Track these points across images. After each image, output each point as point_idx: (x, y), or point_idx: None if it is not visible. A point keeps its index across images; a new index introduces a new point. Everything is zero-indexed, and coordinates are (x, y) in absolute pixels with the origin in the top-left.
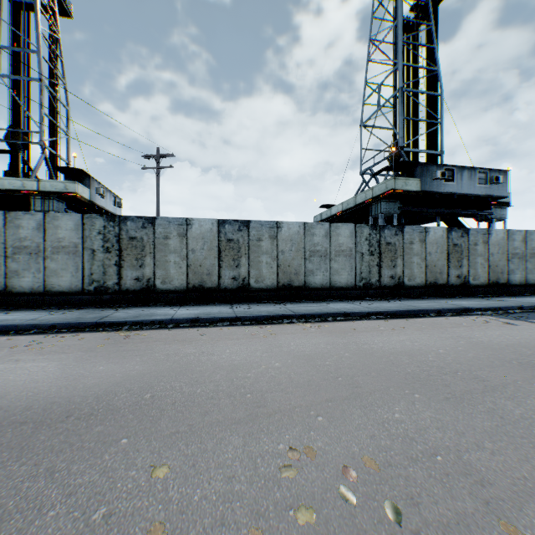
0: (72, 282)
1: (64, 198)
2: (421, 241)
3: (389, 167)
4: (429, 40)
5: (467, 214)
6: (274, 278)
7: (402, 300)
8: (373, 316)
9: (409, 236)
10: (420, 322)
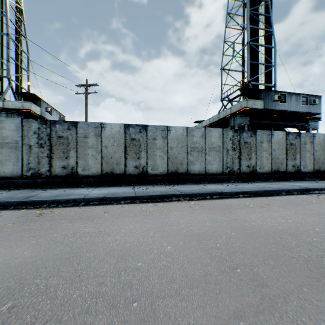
0: (14, 169)
1: (22, 113)
2: (268, 141)
3: (242, 93)
4: (266, 12)
5: (292, 125)
6: (165, 167)
7: (256, 182)
8: (240, 195)
9: (260, 137)
10: (278, 199)
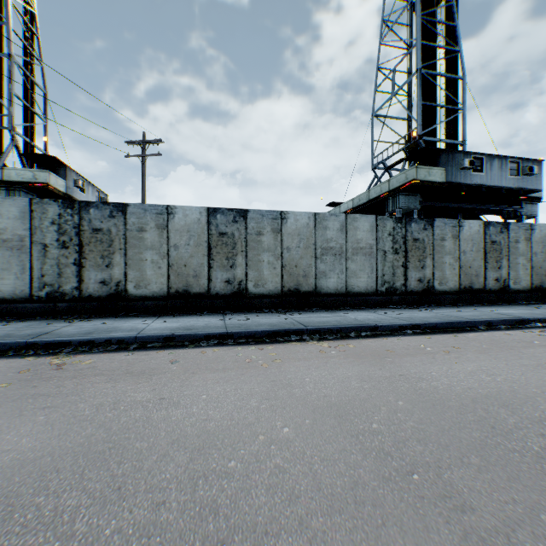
0: (16, 286)
1: (34, 189)
2: (454, 237)
3: (409, 155)
4: (449, 19)
5: (493, 211)
6: (278, 282)
7: (434, 308)
8: (407, 330)
9: (440, 231)
10: (475, 339)
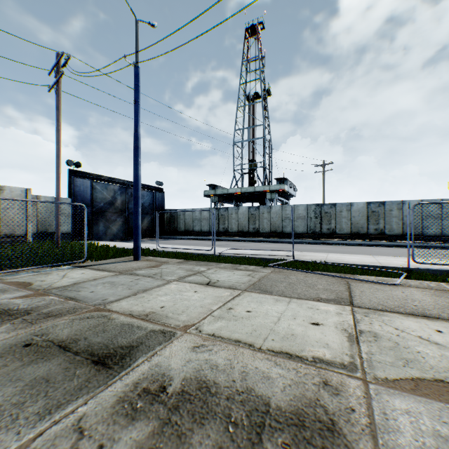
0: (303, 230)
1: (278, 192)
2: None
3: None
4: None
5: None
6: (400, 230)
7: None
8: None
9: None
10: None
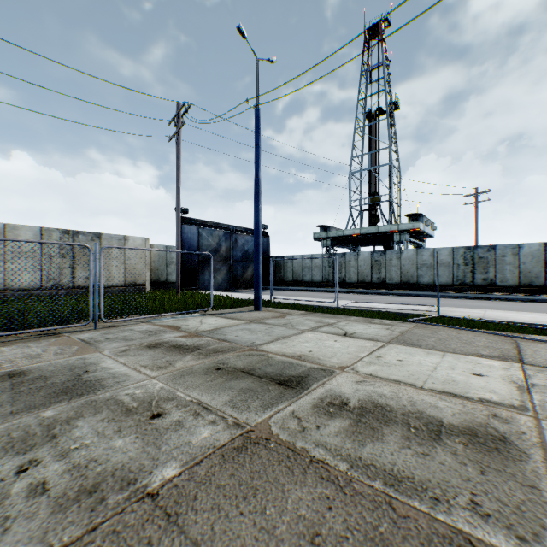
0: (446, 280)
1: (410, 232)
2: None
3: None
4: None
5: None
6: None
7: None
8: None
9: None
10: None
